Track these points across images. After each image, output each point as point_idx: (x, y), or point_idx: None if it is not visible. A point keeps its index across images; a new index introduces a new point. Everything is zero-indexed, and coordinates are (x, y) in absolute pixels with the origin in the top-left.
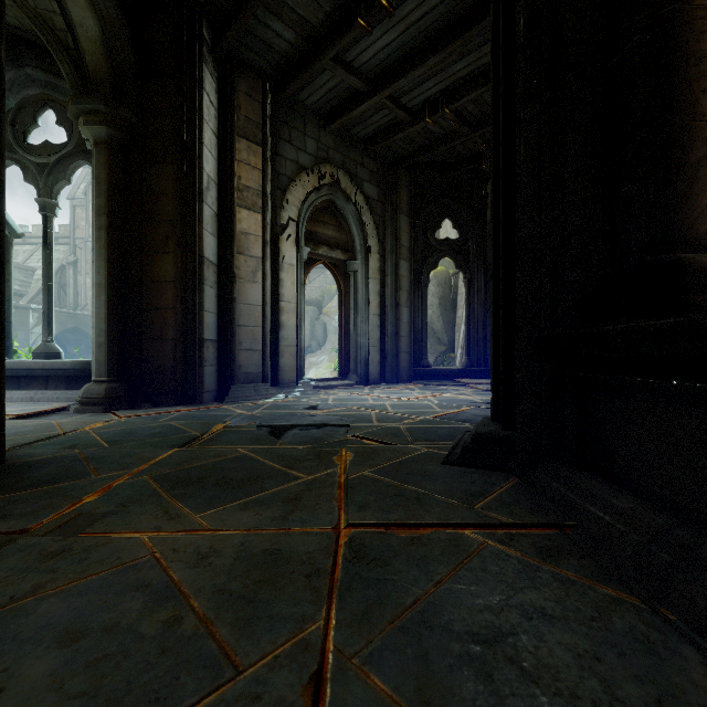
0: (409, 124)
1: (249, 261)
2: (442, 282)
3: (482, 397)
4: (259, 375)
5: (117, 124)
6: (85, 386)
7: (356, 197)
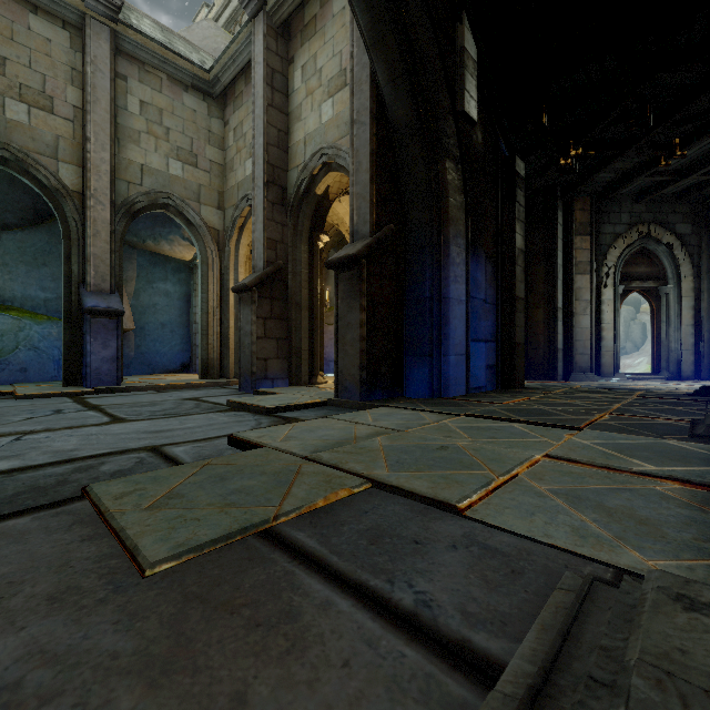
0: None
1: (581, 303)
2: None
3: None
4: (587, 368)
5: None
6: None
7: (667, 239)
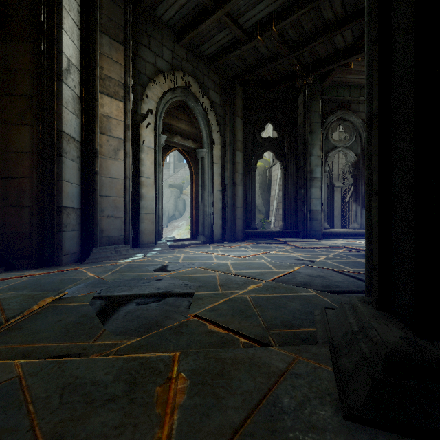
0: (244, 42)
1: (111, 140)
2: (261, 172)
3: (302, 254)
4: (120, 237)
5: None
6: None
7: (203, 100)
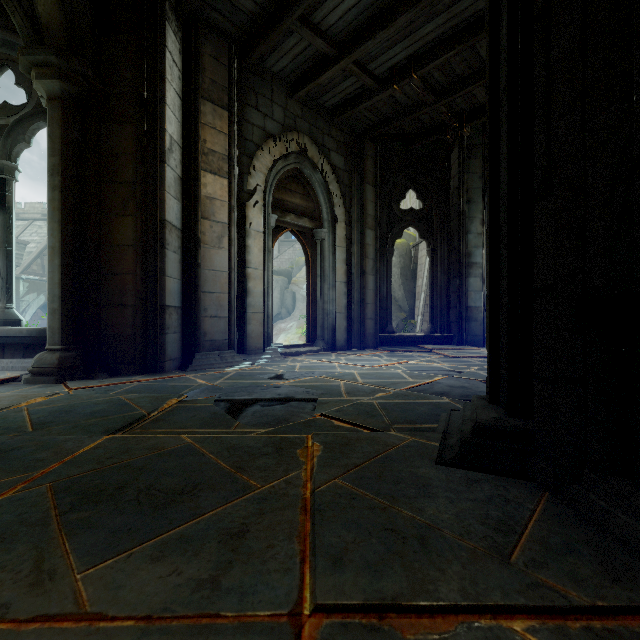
0: (376, 92)
1: (214, 226)
2: (403, 253)
3: (450, 364)
4: (224, 342)
5: (71, 78)
6: (38, 354)
7: (323, 166)
